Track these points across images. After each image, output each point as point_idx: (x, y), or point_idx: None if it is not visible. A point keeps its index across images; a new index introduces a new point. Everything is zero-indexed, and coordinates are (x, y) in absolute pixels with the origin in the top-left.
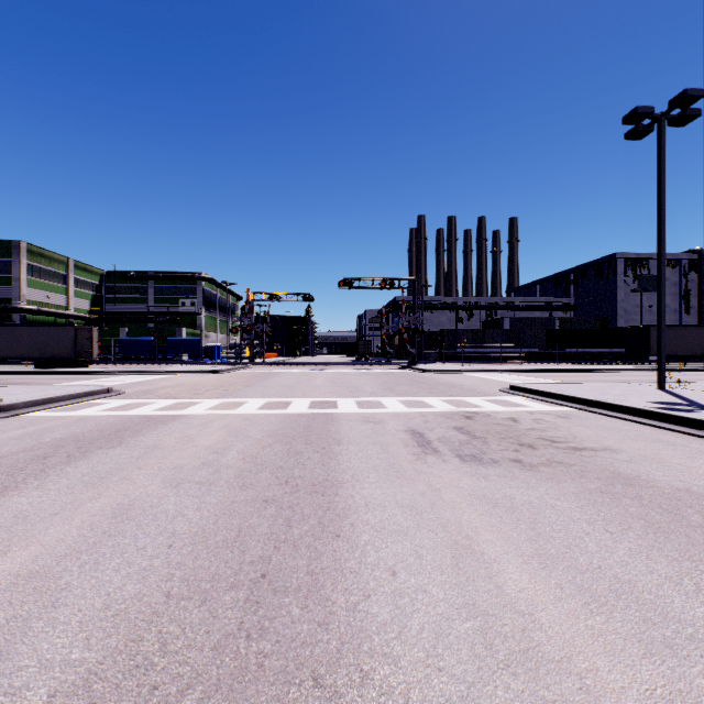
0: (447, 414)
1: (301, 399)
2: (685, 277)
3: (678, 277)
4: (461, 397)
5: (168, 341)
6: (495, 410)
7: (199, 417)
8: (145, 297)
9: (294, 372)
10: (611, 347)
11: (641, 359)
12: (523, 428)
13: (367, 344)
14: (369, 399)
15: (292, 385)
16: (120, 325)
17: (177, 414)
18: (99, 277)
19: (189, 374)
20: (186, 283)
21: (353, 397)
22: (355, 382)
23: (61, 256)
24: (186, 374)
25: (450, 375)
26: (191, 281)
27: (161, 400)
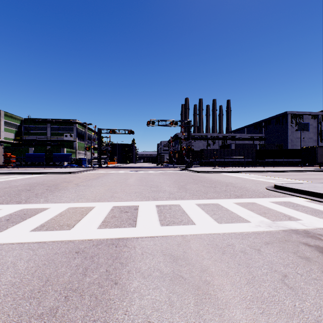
0: (281, 240)
1: (104, 204)
2: (320, 124)
3: (316, 124)
4: (250, 199)
5: (54, 155)
6: None
7: None
8: (45, 132)
9: (119, 172)
10: (288, 158)
11: (303, 164)
12: None
13: (162, 157)
14: (169, 204)
15: (110, 184)
16: (32, 146)
17: None
18: (20, 121)
19: (52, 174)
20: (67, 125)
21: (154, 200)
22: (156, 180)
23: None
24: (50, 174)
25: (214, 174)
26: (70, 124)
27: None
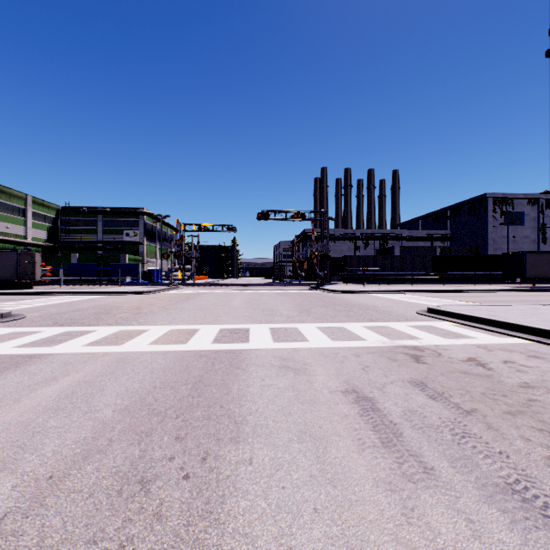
0: (384, 351)
1: (210, 327)
2: (542, 213)
3: (536, 213)
4: (384, 323)
5: (111, 265)
6: (439, 344)
7: (61, 360)
8: (95, 229)
9: (216, 292)
10: (485, 270)
11: (510, 280)
12: (511, 383)
13: (282, 268)
14: (285, 326)
15: (208, 307)
16: (74, 252)
17: (40, 353)
18: (55, 212)
19: (119, 295)
20: (130, 217)
21: (268, 323)
22: (271, 303)
23: (20, 193)
24: (116, 295)
25: (357, 296)
26: (134, 215)
27: (49, 329)
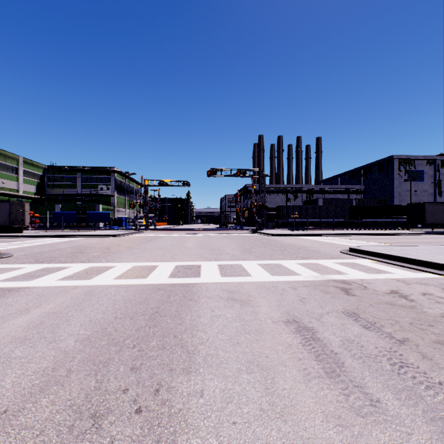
0: (317, 284)
1: (167, 263)
2: (438, 172)
3: (433, 172)
4: (314, 260)
5: (88, 214)
6: (363, 278)
7: (36, 292)
8: (75, 184)
9: (173, 235)
10: (392, 218)
11: (413, 226)
12: (434, 313)
13: (227, 216)
14: (231, 263)
15: (166, 247)
16: (57, 203)
17: (18, 286)
18: (43, 170)
19: (93, 237)
20: (103, 174)
21: (216, 260)
22: (219, 244)
23: (13, 155)
24: (91, 237)
25: (289, 238)
26: (107, 173)
27: (30, 266)
